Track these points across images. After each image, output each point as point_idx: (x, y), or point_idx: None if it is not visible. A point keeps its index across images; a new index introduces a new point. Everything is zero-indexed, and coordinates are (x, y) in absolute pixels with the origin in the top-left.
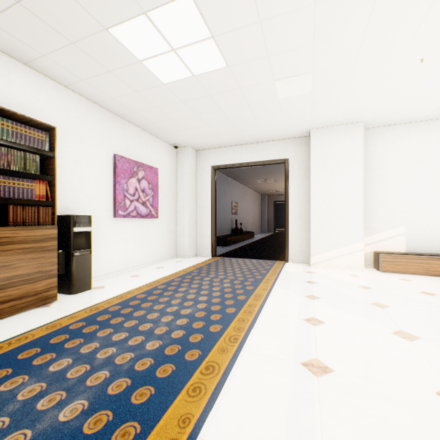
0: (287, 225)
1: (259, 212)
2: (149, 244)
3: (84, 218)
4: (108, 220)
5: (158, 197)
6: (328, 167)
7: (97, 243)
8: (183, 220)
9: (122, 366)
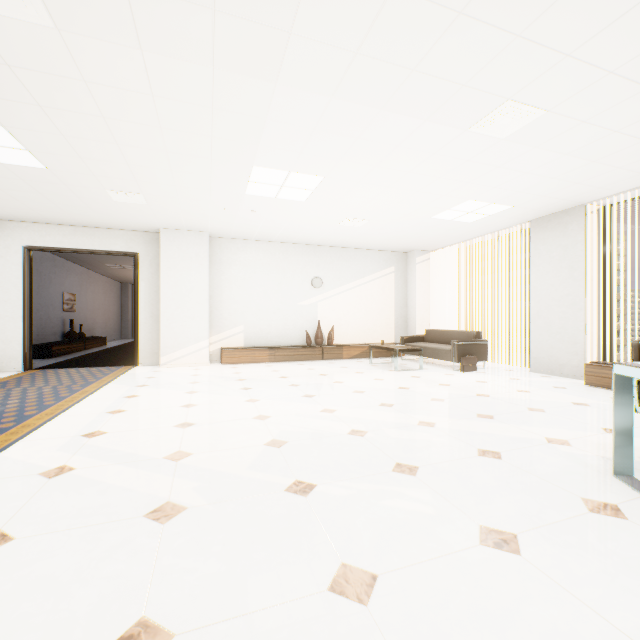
0: (138, 326)
1: (118, 308)
2: None
3: None
4: None
5: None
6: (179, 269)
7: None
8: None
9: None
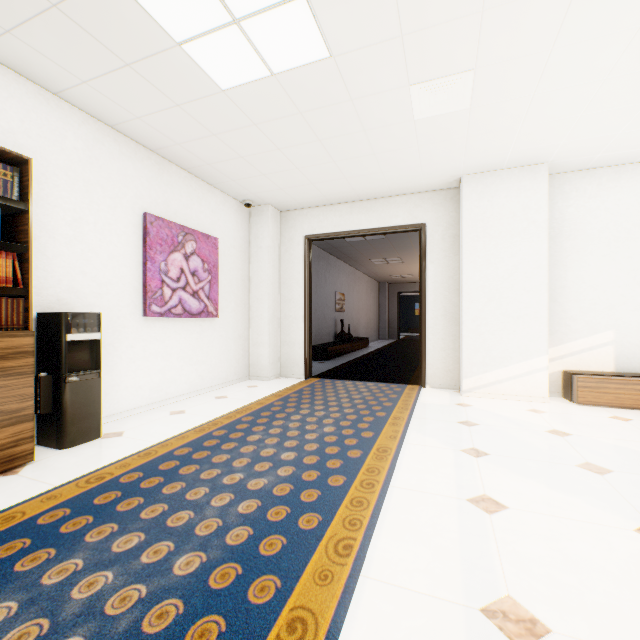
0: (424, 329)
1: (376, 308)
2: (204, 359)
3: (86, 318)
4: (134, 321)
5: (219, 284)
6: (491, 236)
7: (114, 359)
8: (260, 320)
9: (116, 621)
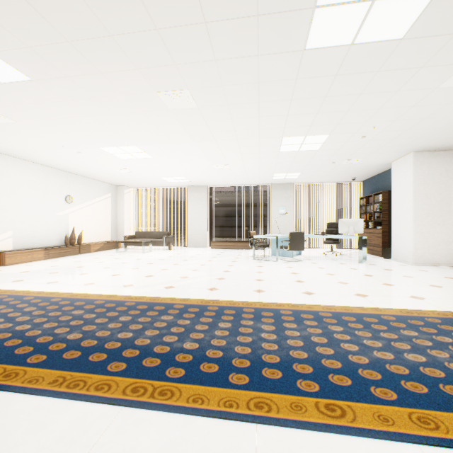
0: None
1: None
2: None
3: None
4: None
5: None
6: None
7: None
8: None
9: (49, 311)
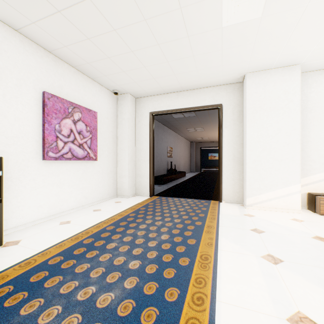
0: (221, 167)
1: (189, 155)
2: (87, 186)
3: None
4: (36, 162)
5: (97, 140)
6: (264, 110)
7: (19, 188)
8: (123, 162)
9: None
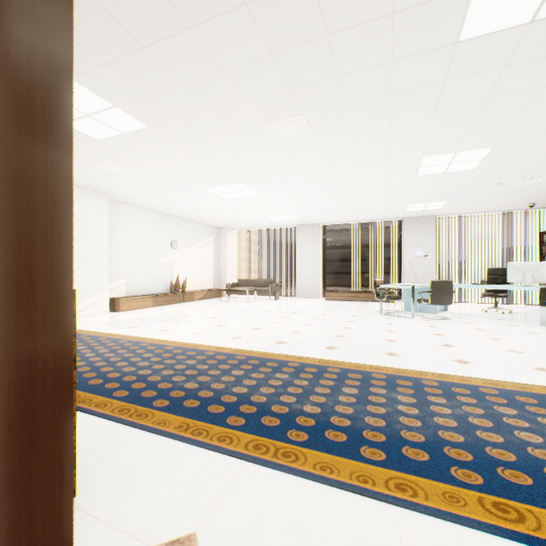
0: None
1: None
2: None
3: None
4: None
5: None
6: (84, 224)
7: None
8: None
9: (165, 358)
